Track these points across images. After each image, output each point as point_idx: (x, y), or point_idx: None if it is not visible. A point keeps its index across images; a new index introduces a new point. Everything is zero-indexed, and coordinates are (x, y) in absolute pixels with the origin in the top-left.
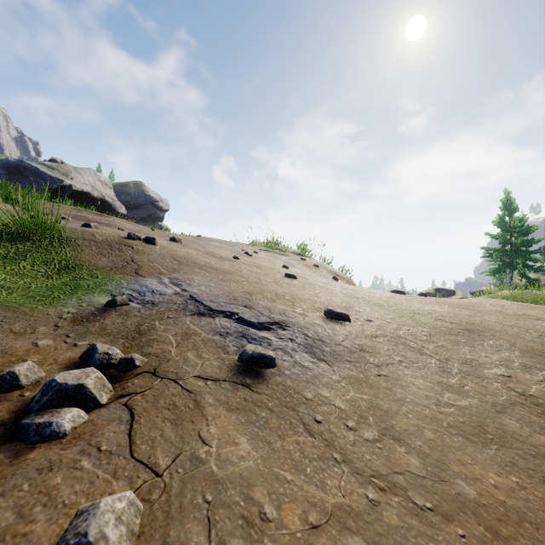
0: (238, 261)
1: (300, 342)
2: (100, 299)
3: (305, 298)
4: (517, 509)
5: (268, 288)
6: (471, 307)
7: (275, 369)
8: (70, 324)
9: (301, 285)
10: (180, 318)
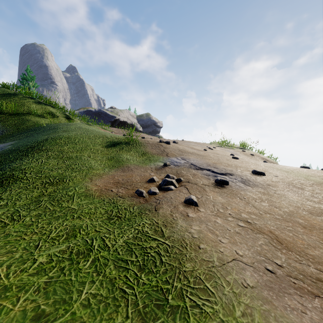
0: (206, 151)
1: (239, 180)
2: (160, 164)
3: (242, 166)
4: (320, 228)
5: (224, 162)
6: None
7: (228, 185)
8: (155, 170)
9: (241, 162)
10: (190, 170)
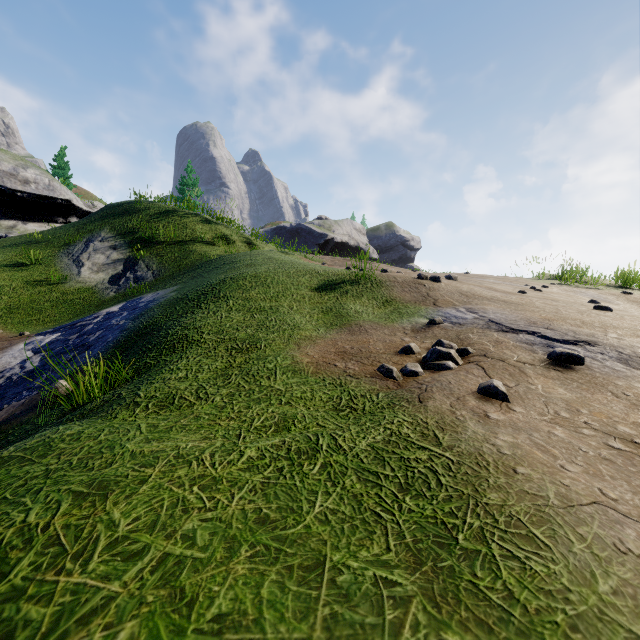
0: (525, 295)
1: (611, 356)
2: (420, 320)
3: (622, 327)
4: None
5: (570, 317)
6: None
7: (583, 367)
8: (412, 333)
9: (618, 316)
10: (487, 332)
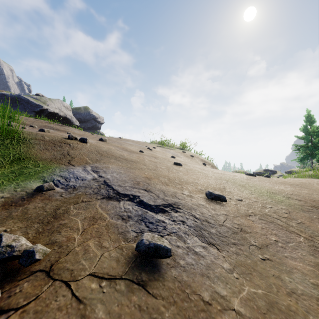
0: (142, 154)
1: (190, 224)
2: (33, 184)
3: (189, 181)
4: None
5: (162, 173)
6: (305, 186)
7: (170, 258)
8: None
9: (186, 171)
10: (91, 201)
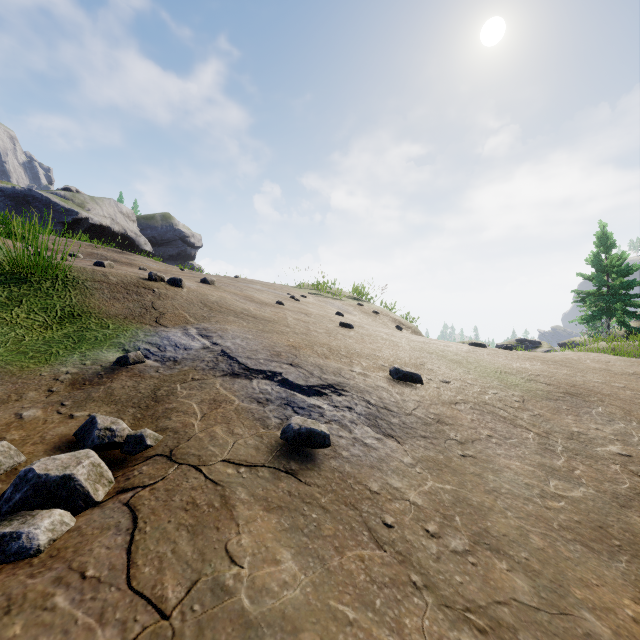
0: (282, 307)
1: (360, 412)
2: (108, 355)
3: (365, 353)
4: None
5: (319, 340)
6: (569, 364)
7: (329, 449)
8: (67, 389)
9: (360, 337)
10: (207, 379)
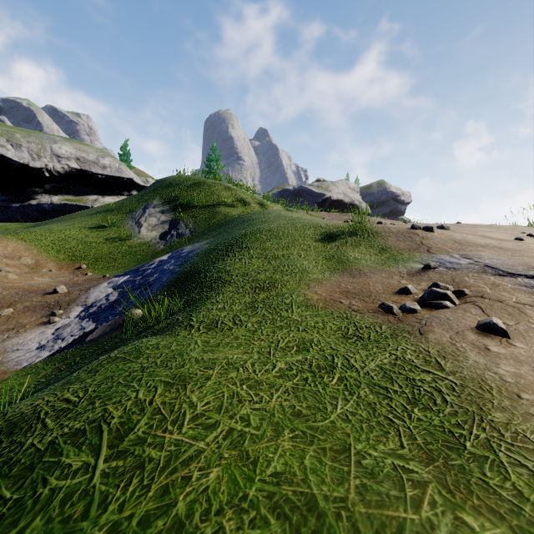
0: (522, 242)
1: None
2: (415, 265)
3: None
4: None
5: None
6: None
7: None
8: (407, 276)
9: None
10: (483, 276)
